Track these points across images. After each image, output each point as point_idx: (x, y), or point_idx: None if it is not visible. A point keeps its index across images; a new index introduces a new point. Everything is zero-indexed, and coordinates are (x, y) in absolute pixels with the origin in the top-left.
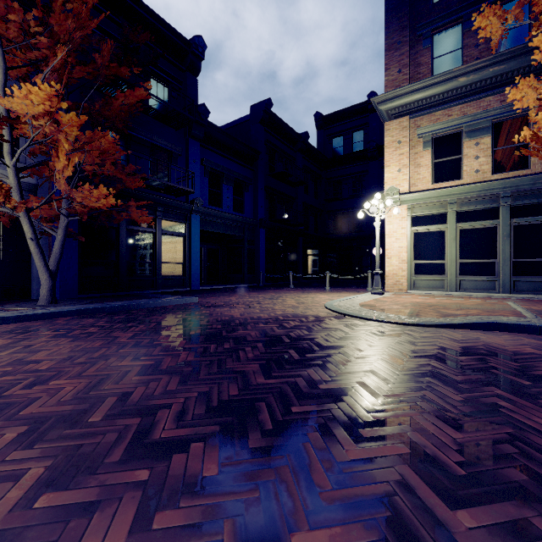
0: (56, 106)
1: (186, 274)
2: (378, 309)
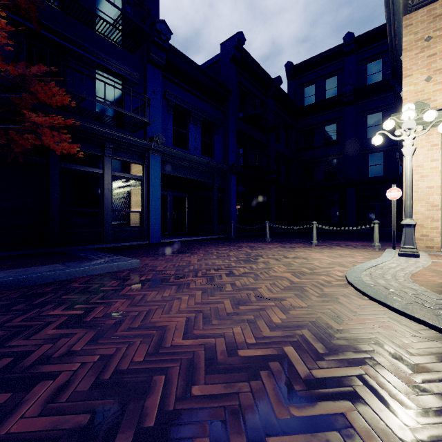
0: None
1: (144, 225)
2: None
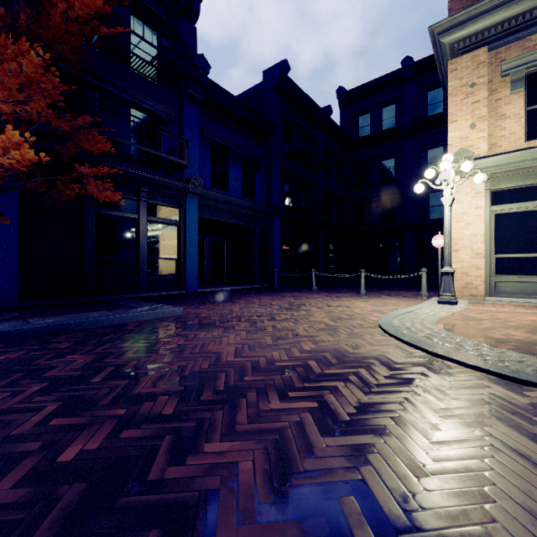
0: None
1: (181, 273)
2: (487, 339)
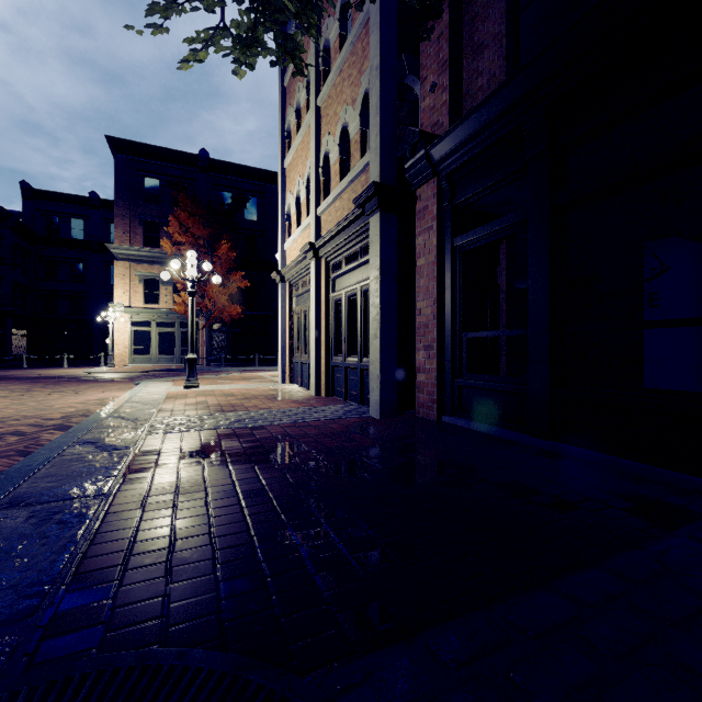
0: None
1: None
2: (116, 371)
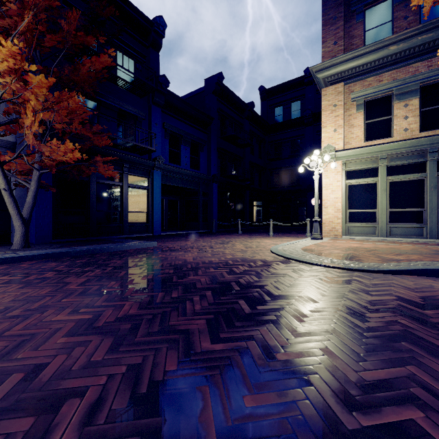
0: (20, 64)
1: (149, 222)
2: (320, 253)
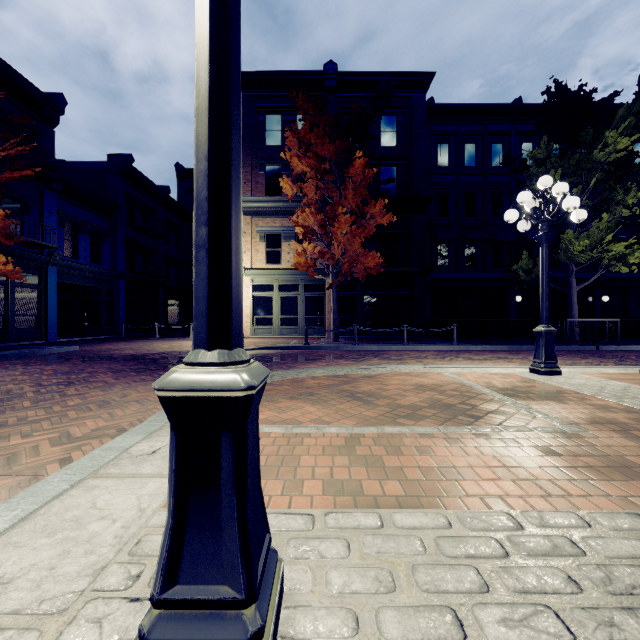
0: None
1: (42, 327)
2: None
